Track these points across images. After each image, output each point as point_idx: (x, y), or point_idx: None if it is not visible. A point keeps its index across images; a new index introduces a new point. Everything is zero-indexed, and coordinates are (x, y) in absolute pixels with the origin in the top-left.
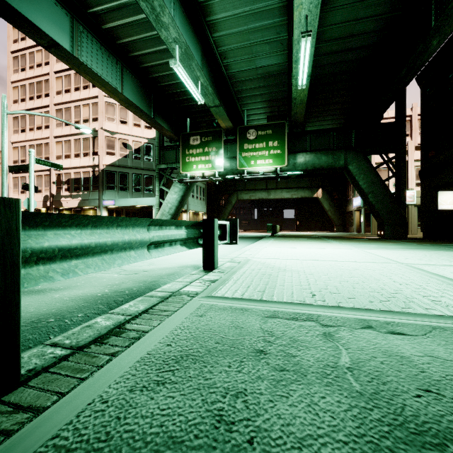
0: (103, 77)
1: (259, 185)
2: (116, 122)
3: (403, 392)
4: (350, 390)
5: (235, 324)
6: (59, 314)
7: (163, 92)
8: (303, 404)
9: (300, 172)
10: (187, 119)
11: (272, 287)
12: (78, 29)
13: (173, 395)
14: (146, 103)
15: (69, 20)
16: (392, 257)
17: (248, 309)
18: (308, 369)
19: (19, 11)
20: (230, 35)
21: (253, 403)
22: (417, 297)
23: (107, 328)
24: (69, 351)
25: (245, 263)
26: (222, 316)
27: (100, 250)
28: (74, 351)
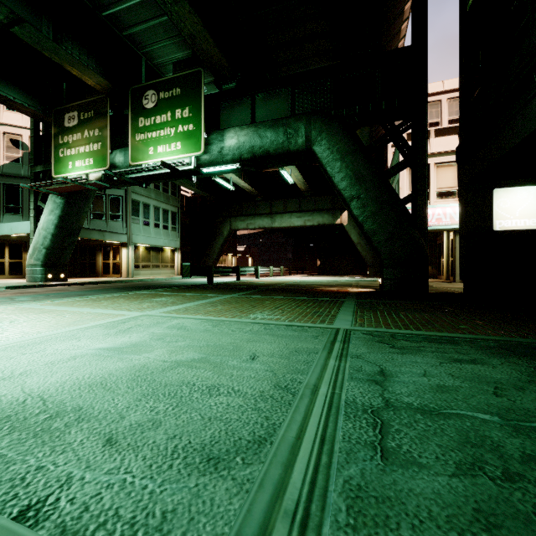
0: None
1: (261, 207)
2: None
3: None
4: None
5: None
6: None
7: None
8: None
9: (235, 165)
10: (64, 84)
11: None
12: None
13: None
14: None
15: None
16: None
17: None
18: None
19: None
20: None
21: None
22: None
23: None
24: None
25: None
26: None
27: None
28: None
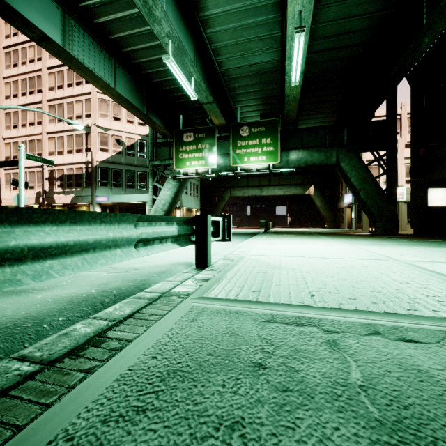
0: (95, 72)
1: (252, 182)
2: (109, 119)
3: (430, 420)
4: (368, 417)
5: (229, 330)
6: (38, 318)
7: (157, 88)
8: (313, 439)
9: (293, 169)
10: (181, 116)
11: (267, 286)
12: (70, 23)
13: (154, 427)
14: (139, 99)
15: (60, 14)
16: (387, 253)
17: (243, 312)
18: (315, 388)
19: (8, 3)
20: (223, 31)
21: (253, 438)
22: (421, 297)
23: (86, 337)
24: (38, 367)
25: (239, 260)
26: (215, 321)
27: (81, 248)
28: (44, 366)
